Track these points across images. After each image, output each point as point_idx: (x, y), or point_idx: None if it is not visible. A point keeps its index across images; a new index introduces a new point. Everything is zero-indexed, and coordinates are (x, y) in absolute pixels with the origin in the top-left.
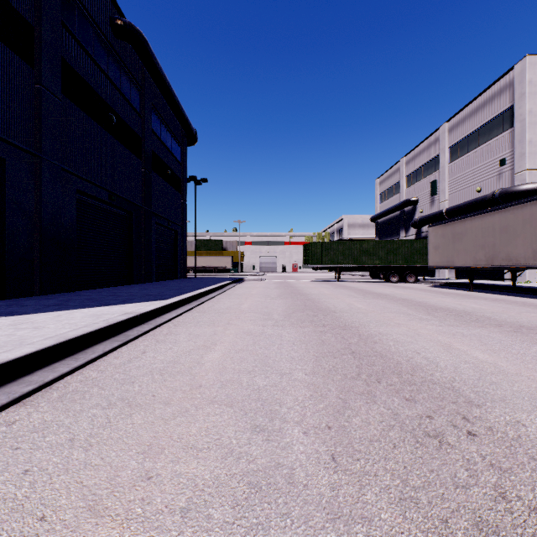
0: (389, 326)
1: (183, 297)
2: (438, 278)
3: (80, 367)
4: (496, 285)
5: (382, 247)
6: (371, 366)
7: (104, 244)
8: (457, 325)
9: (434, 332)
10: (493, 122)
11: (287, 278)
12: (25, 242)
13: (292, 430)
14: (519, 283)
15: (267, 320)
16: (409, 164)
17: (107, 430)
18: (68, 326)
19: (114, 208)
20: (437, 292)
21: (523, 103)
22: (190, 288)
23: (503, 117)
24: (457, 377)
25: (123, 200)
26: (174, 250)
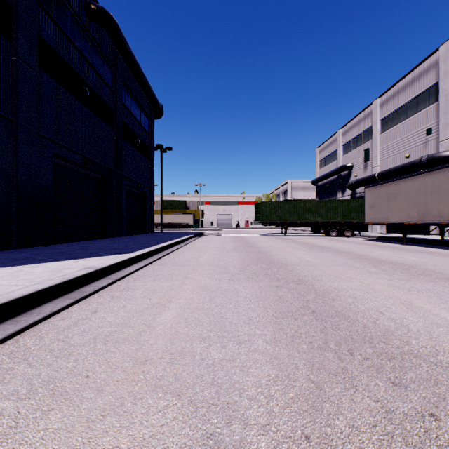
0: (342, 280)
1: (146, 250)
2: (371, 233)
3: (17, 332)
4: (425, 239)
5: (323, 205)
6: (336, 330)
7: (79, 203)
8: (407, 279)
9: (388, 287)
10: (420, 97)
11: (240, 233)
12: (2, 200)
13: (257, 444)
14: (444, 237)
15: (223, 273)
16: (345, 134)
17: (6, 444)
18: (21, 283)
19: (88, 171)
20: (374, 245)
21: (447, 80)
22: (154, 241)
23: (429, 92)
24: (438, 346)
25: (97, 164)
26: (143, 208)
